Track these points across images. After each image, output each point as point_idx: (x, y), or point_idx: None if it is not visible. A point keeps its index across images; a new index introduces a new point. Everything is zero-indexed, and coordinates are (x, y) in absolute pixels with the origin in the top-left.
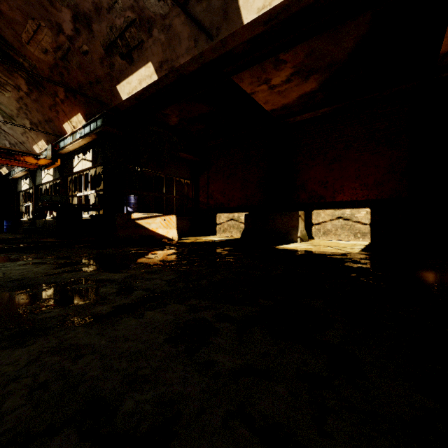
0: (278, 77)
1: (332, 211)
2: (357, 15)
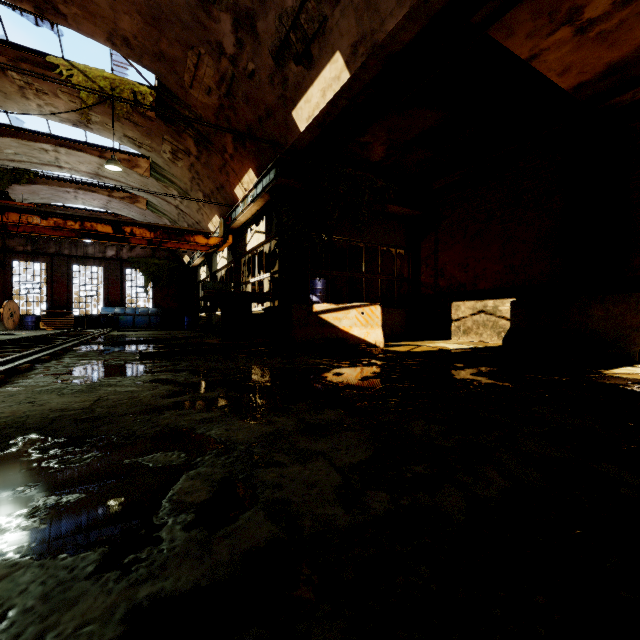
0: None
1: None
2: None
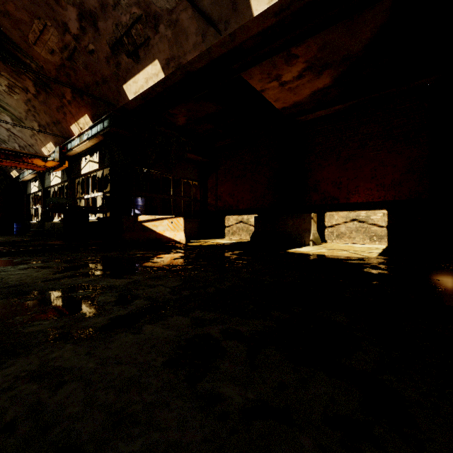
0: (290, 73)
1: (346, 213)
2: (375, 3)
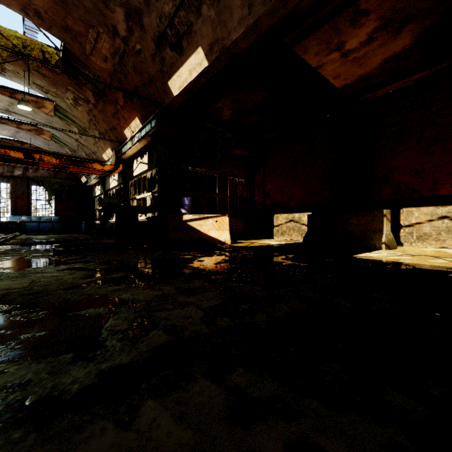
0: (356, 37)
1: (431, 209)
2: None
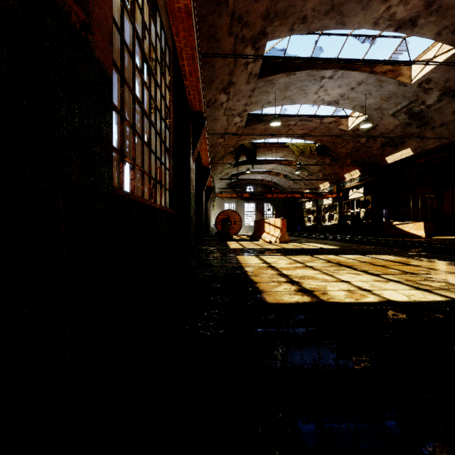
0: None
1: None
2: None
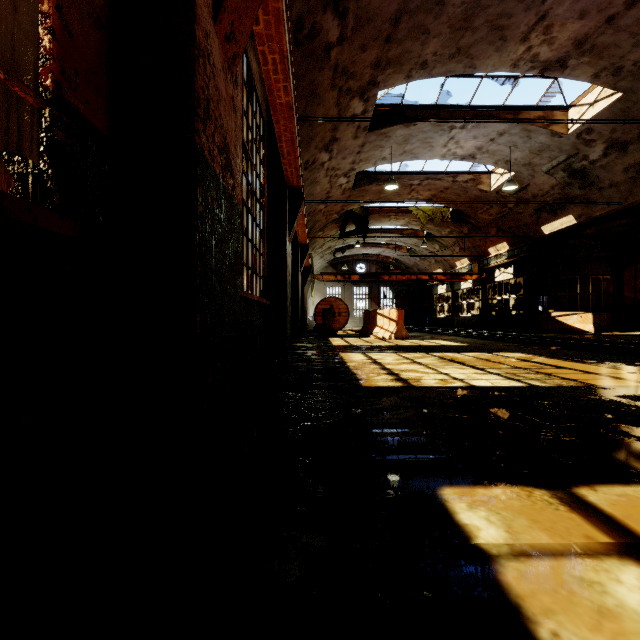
0: None
1: None
2: None
